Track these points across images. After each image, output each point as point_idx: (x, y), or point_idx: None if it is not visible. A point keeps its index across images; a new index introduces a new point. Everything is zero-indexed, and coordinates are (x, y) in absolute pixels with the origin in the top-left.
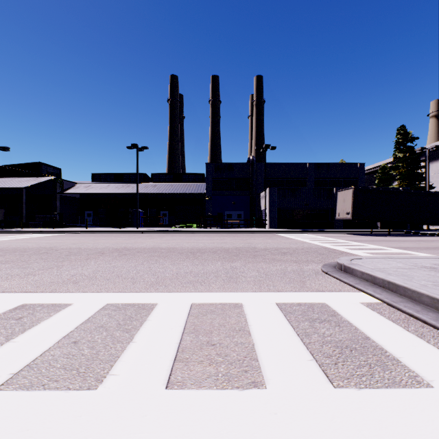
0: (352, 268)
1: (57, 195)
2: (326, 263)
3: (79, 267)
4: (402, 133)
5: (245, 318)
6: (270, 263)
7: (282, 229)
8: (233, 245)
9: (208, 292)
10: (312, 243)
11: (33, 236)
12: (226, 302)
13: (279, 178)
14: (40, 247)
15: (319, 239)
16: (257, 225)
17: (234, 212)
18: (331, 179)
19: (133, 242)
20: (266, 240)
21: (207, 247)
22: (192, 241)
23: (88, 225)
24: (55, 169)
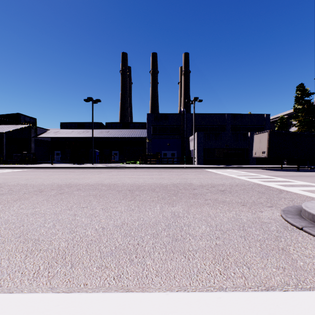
0: None
1: (32, 139)
2: (283, 209)
3: None
4: (301, 89)
5: None
6: (216, 207)
7: (208, 165)
8: (170, 181)
9: (140, 291)
10: (240, 178)
11: (2, 171)
12: None
13: (204, 125)
14: None
15: (243, 174)
16: (187, 162)
17: (169, 152)
18: (244, 126)
19: (81, 177)
20: (198, 175)
21: (146, 184)
22: (134, 176)
23: (57, 161)
24: (32, 118)
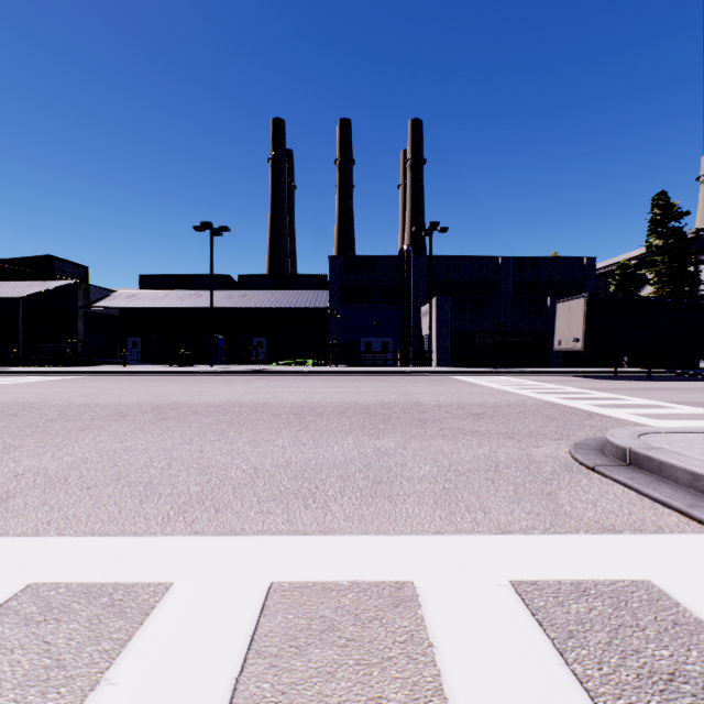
0: (661, 461)
1: (79, 311)
2: (577, 442)
3: (49, 452)
4: (663, 205)
5: (433, 671)
6: (457, 441)
7: (460, 368)
8: (377, 399)
9: (322, 535)
10: (521, 393)
11: (24, 380)
12: (369, 577)
13: (452, 282)
14: (14, 402)
15: (529, 385)
16: (416, 361)
17: (377, 340)
18: (540, 283)
19: (194, 392)
20: (436, 388)
21: (328, 403)
22: (302, 389)
23: (133, 361)
24: (78, 267)
